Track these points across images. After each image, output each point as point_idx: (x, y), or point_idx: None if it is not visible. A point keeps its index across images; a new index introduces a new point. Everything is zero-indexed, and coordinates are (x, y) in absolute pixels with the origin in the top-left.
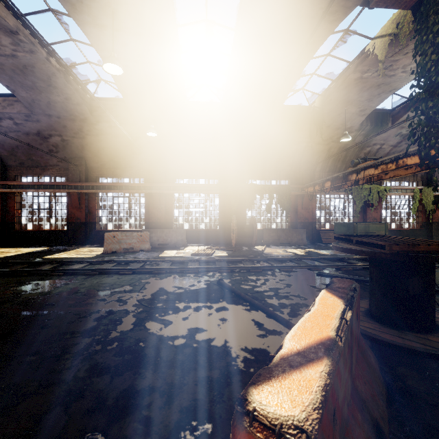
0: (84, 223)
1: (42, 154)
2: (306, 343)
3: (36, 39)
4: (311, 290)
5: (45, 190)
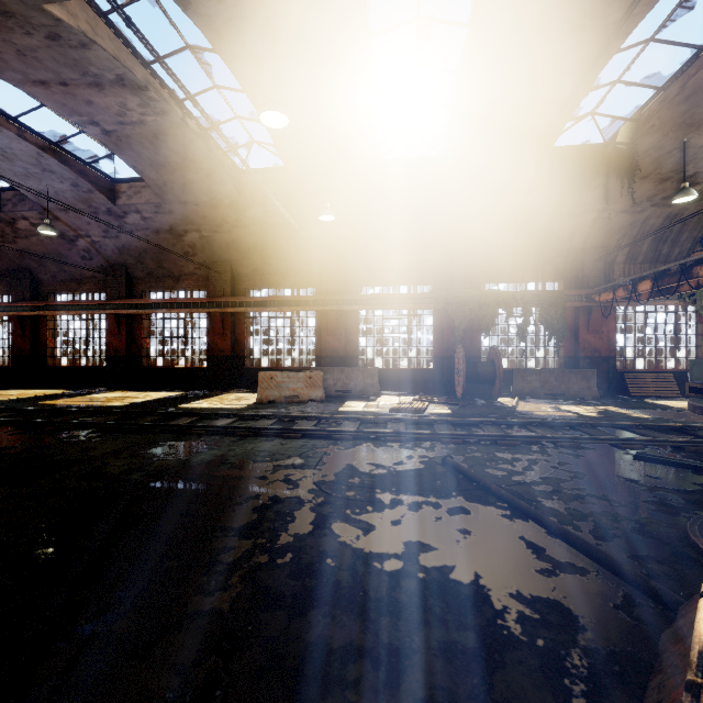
0: (230, 357)
1: (175, 259)
2: None
3: (169, 94)
4: (630, 488)
5: (179, 310)
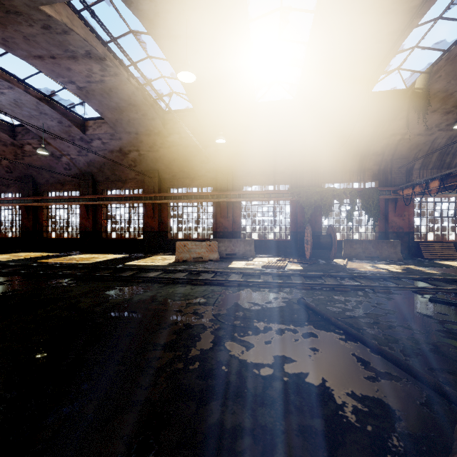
0: (158, 232)
1: (123, 169)
2: None
3: (119, 62)
4: (427, 321)
5: (125, 202)
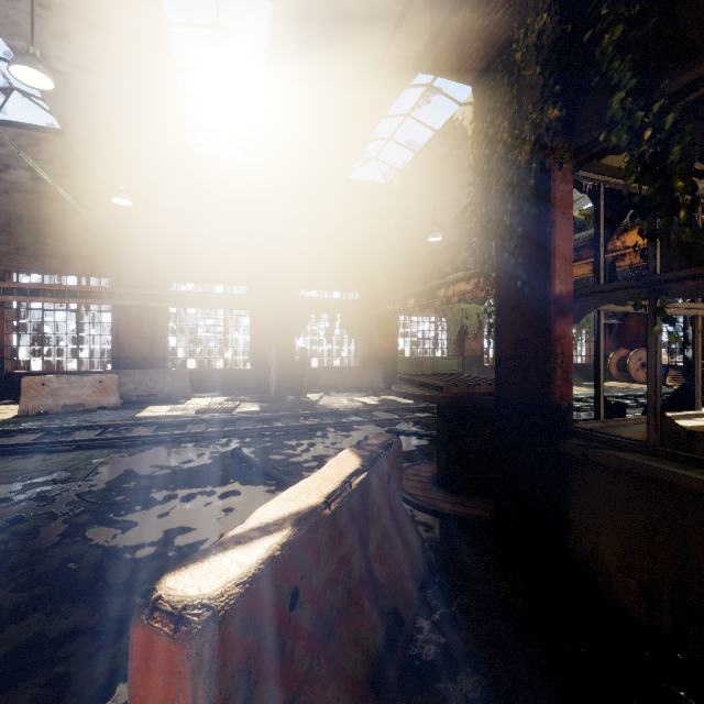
0: None
1: None
2: (277, 515)
3: None
4: None
5: None
